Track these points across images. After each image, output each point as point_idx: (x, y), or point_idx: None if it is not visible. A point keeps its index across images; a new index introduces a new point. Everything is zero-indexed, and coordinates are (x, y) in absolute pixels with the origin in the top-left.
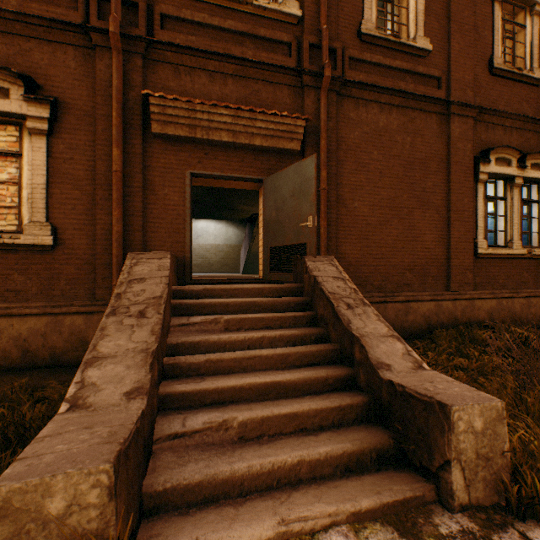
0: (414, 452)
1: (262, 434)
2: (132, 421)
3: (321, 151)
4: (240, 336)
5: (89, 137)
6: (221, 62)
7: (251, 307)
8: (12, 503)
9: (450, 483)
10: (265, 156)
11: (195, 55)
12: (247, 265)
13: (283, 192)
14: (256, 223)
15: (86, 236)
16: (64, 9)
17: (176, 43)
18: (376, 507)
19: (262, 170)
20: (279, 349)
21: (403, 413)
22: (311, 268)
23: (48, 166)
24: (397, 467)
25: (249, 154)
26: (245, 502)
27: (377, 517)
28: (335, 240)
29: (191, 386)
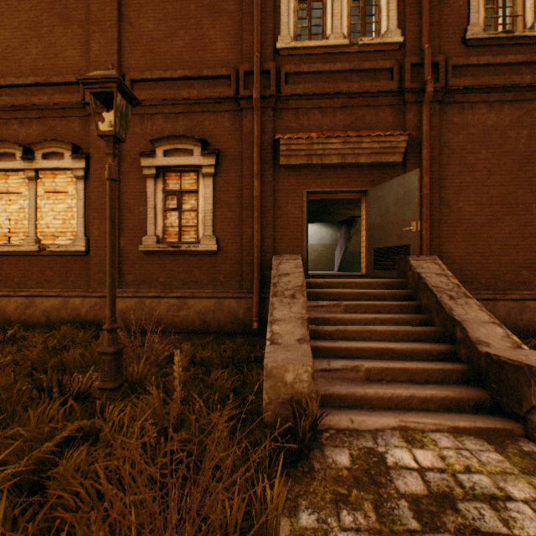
0: (506, 404)
1: (382, 379)
2: (309, 351)
3: (423, 159)
4: (358, 316)
5: (237, 174)
6: (331, 99)
7: (362, 296)
8: (272, 372)
9: (534, 421)
10: (368, 170)
11: (311, 98)
12: (342, 263)
13: (387, 201)
14: (353, 224)
15: (235, 244)
16: (223, 88)
17: (297, 94)
18: (471, 427)
19: (366, 183)
20: (390, 327)
21: (498, 376)
22: (415, 266)
23: (213, 197)
24: (492, 414)
25: (354, 171)
26: (374, 411)
27: (471, 434)
28: (437, 240)
29: (330, 343)
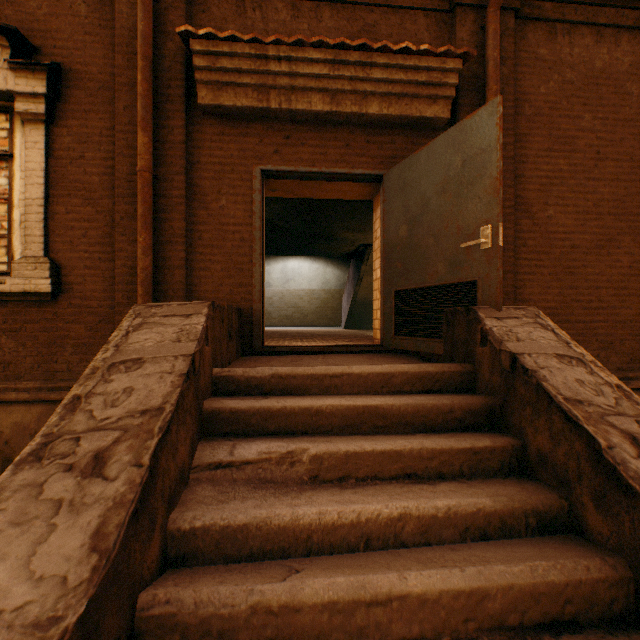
0: None
1: None
2: None
3: None
4: (347, 511)
5: (106, 123)
6: None
7: (367, 418)
8: None
9: None
10: (385, 135)
11: None
12: (351, 317)
13: (423, 189)
14: (365, 257)
15: (102, 278)
16: None
17: None
18: None
19: (381, 160)
20: (457, 575)
21: None
22: (499, 334)
23: (48, 171)
24: None
25: (358, 134)
26: None
27: None
28: (512, 277)
29: None
